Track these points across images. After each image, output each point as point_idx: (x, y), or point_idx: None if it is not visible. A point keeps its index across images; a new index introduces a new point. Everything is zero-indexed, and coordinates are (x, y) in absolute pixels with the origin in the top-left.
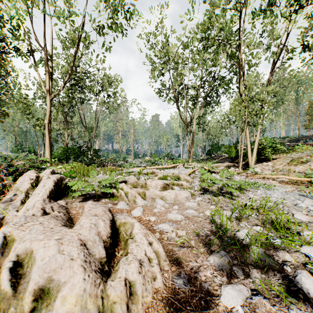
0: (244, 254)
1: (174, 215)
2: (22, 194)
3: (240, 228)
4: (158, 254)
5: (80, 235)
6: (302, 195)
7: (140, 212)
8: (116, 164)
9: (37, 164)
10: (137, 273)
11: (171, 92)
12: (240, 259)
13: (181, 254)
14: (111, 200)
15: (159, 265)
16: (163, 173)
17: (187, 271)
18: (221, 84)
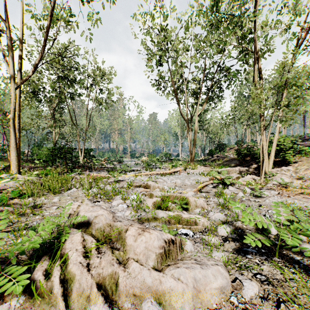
0: None
1: None
2: None
3: None
4: None
5: None
6: None
7: None
8: (108, 166)
9: None
10: None
11: (170, 86)
12: None
13: None
14: (26, 303)
15: None
16: (162, 192)
17: None
18: (228, 75)
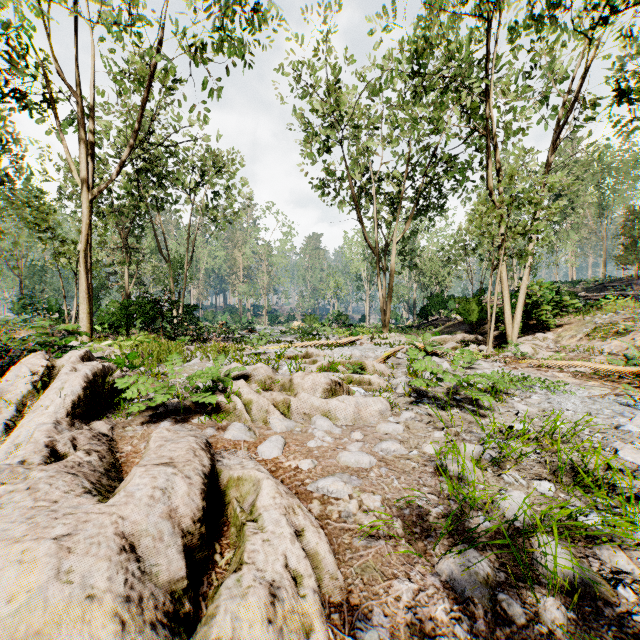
0: (519, 553)
1: (355, 457)
2: (11, 409)
3: (504, 486)
4: (318, 559)
5: (124, 521)
6: (626, 404)
7: (276, 449)
8: (232, 336)
9: (53, 338)
10: (264, 621)
11: (347, 188)
12: (512, 568)
13: (371, 556)
14: (213, 419)
15: (319, 593)
16: (329, 358)
17: (387, 605)
18: (450, 171)
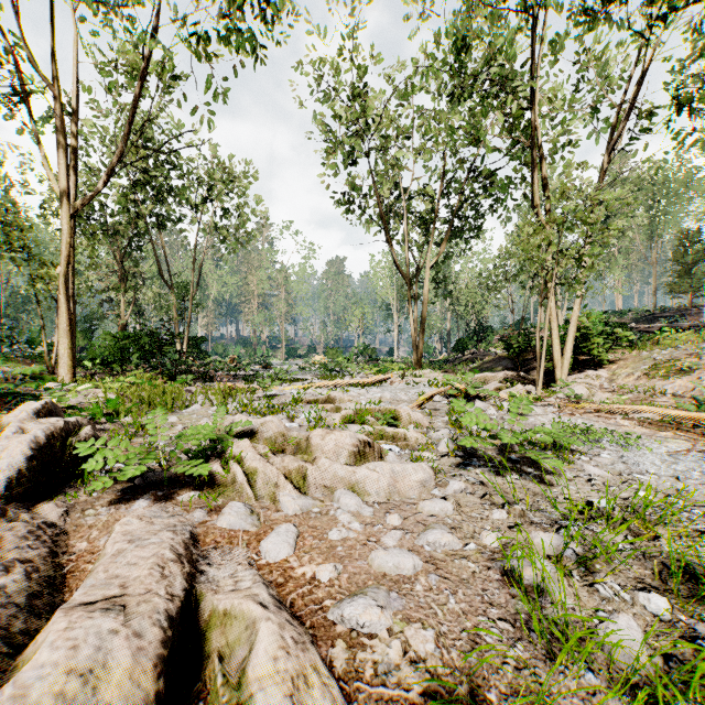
0: None
1: (393, 559)
2: None
3: (600, 604)
4: None
5: None
6: None
7: (286, 546)
8: (243, 372)
9: (6, 384)
10: None
11: (374, 205)
12: None
13: None
14: (206, 495)
15: None
16: (356, 404)
17: None
18: (490, 187)
